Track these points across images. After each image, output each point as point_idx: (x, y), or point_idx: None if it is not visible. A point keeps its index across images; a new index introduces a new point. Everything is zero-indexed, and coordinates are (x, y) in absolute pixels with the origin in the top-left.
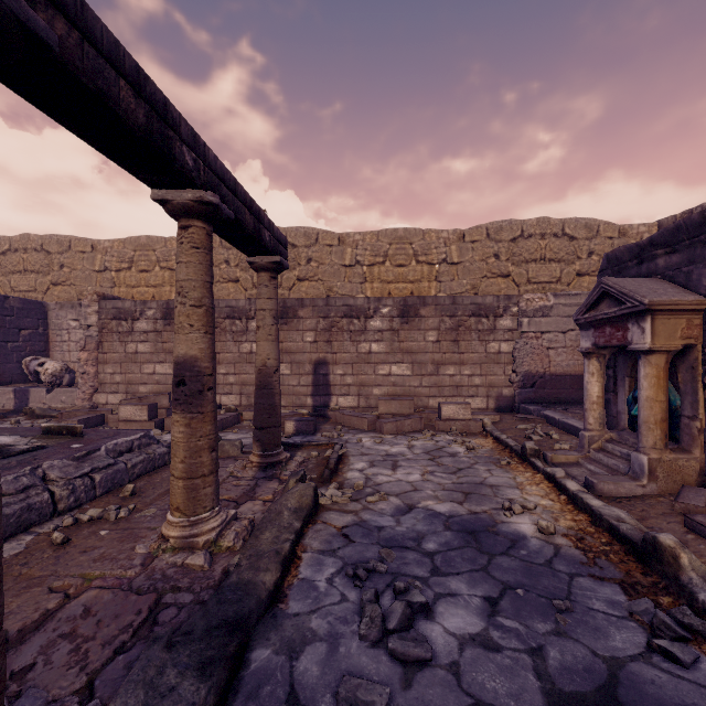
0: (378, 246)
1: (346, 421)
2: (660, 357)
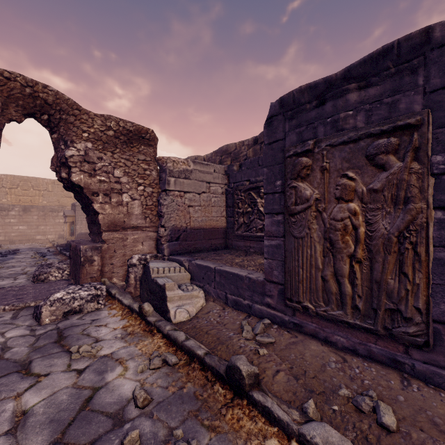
0: (14, 181)
1: (1, 243)
2: (69, 223)
